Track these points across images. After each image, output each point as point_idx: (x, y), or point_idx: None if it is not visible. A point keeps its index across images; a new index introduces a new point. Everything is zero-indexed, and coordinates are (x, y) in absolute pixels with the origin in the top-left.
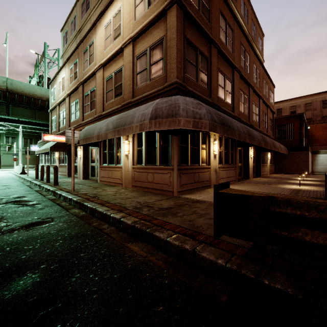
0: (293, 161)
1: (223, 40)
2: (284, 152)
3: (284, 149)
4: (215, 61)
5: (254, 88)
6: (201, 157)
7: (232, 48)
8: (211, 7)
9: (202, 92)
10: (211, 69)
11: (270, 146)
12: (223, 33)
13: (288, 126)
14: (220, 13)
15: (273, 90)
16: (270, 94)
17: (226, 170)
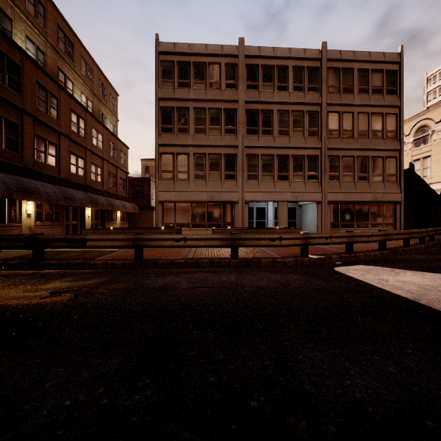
0: (143, 219)
1: (43, 108)
2: (131, 211)
3: (132, 209)
4: (29, 128)
5: (93, 151)
6: (8, 216)
7: (57, 115)
8: (23, 79)
9: (9, 157)
10: (23, 136)
11: (103, 206)
12: (42, 102)
13: (141, 188)
14: (38, 84)
15: (127, 151)
16: (121, 156)
17: (47, 228)
